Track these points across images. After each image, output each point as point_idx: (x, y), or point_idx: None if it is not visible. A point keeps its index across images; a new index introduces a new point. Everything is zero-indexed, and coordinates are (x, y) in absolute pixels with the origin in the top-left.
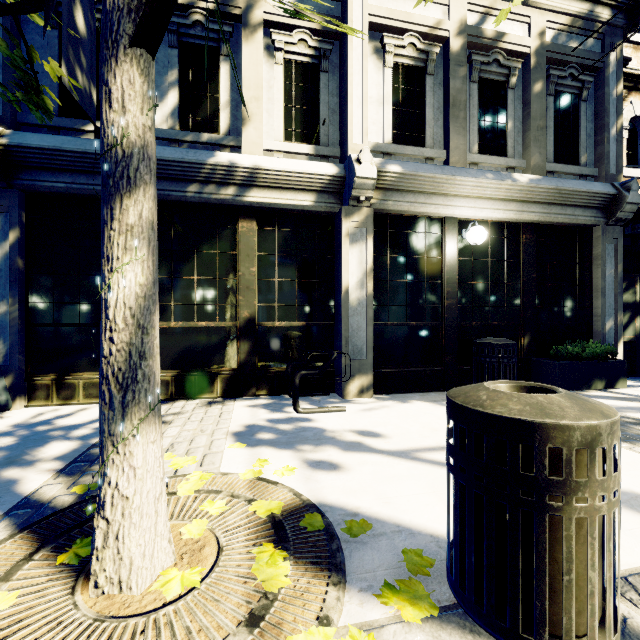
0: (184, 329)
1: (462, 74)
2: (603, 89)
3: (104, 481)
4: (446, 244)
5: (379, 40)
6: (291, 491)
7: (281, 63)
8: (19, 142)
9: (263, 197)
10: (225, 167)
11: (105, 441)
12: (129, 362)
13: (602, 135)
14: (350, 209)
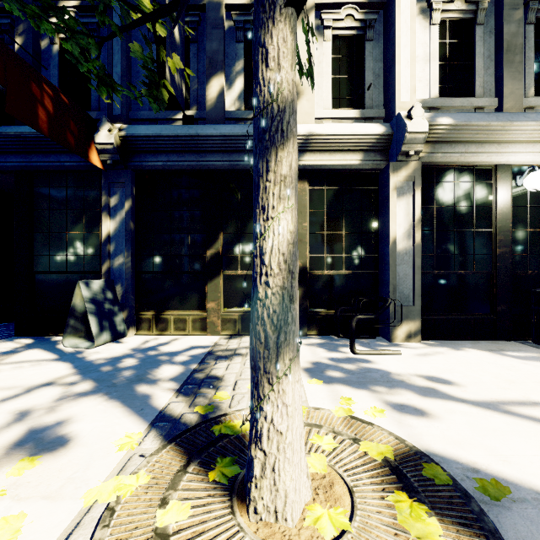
0: (248, 276)
1: (518, 17)
2: None
3: (260, 415)
4: (498, 192)
5: (425, 0)
6: (391, 434)
7: (329, 39)
8: (133, 133)
9: (315, 160)
10: None
11: (260, 378)
12: (282, 305)
13: None
14: (397, 164)
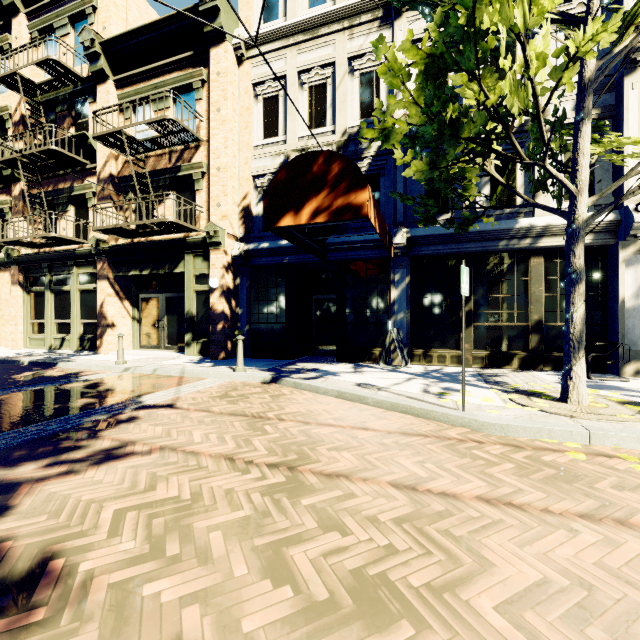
0: (493, 327)
1: None
2: None
3: (571, 371)
4: None
5: None
6: (623, 398)
7: None
8: (415, 235)
9: (550, 242)
10: (526, 228)
11: (571, 359)
12: (580, 335)
13: None
14: (626, 243)
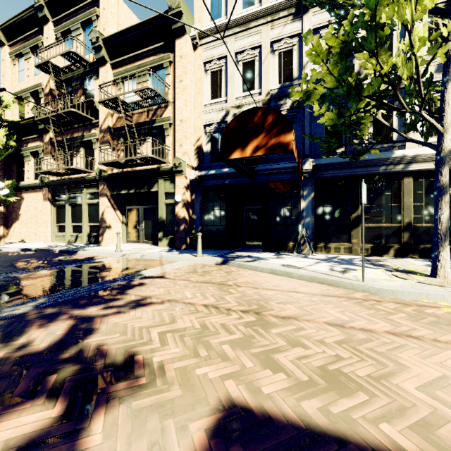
0: (374, 227)
1: None
2: None
3: (439, 255)
4: None
5: None
6: None
7: None
8: (318, 163)
9: (418, 167)
10: (400, 157)
11: (439, 247)
12: (446, 230)
13: None
14: None
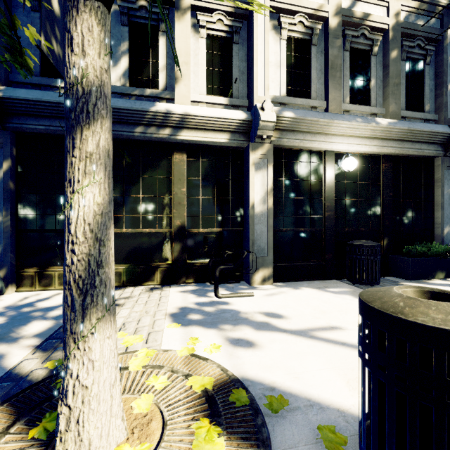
0: (132, 234)
1: (338, 44)
2: (442, 55)
3: (67, 373)
4: (326, 171)
5: (276, 19)
6: (219, 367)
7: (204, 37)
8: (10, 95)
9: (191, 136)
10: (163, 114)
11: (67, 338)
12: (88, 270)
13: (441, 90)
14: (255, 145)
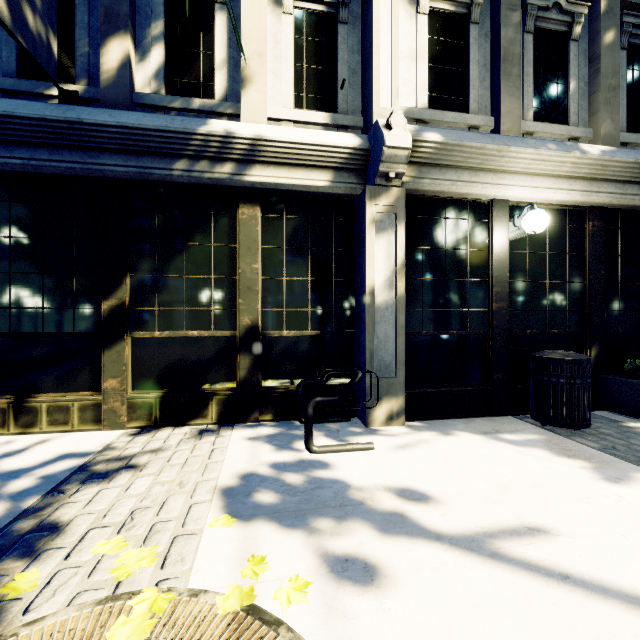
0: (171, 339)
1: (515, 20)
2: None
3: None
4: (494, 233)
5: None
6: None
7: (290, 12)
8: None
9: (267, 176)
10: (220, 137)
11: None
12: None
13: None
14: (376, 189)
